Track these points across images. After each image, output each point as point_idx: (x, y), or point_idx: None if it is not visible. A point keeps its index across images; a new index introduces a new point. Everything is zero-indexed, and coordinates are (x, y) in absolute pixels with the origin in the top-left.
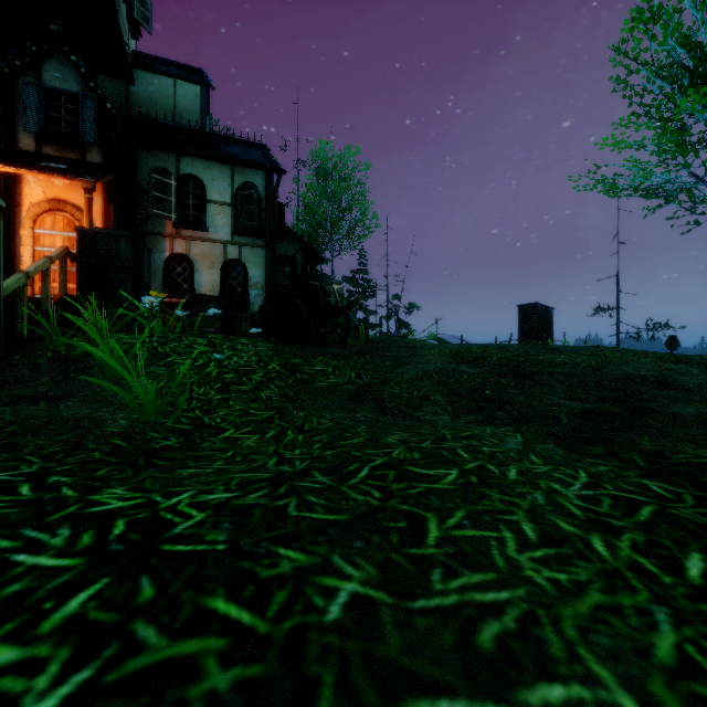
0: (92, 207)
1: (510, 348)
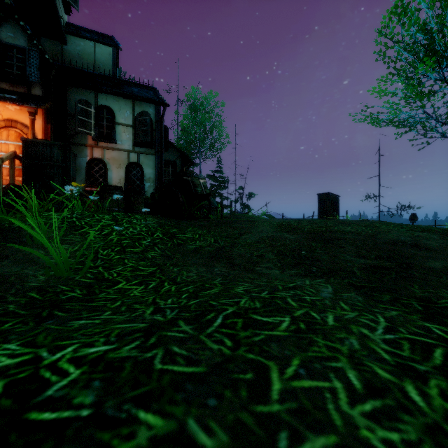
0: (34, 125)
1: (315, 221)
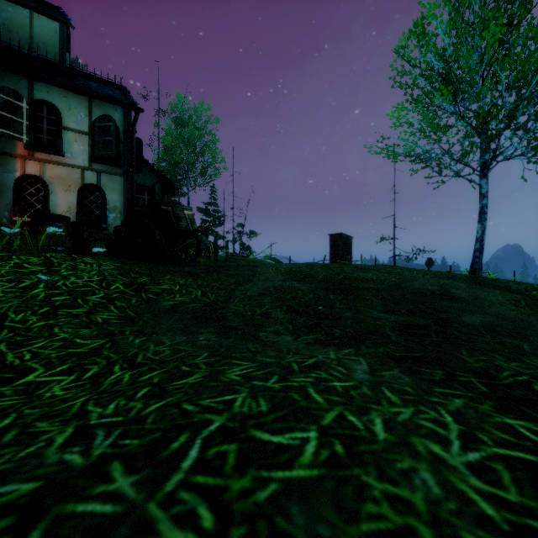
0: None
1: (331, 267)
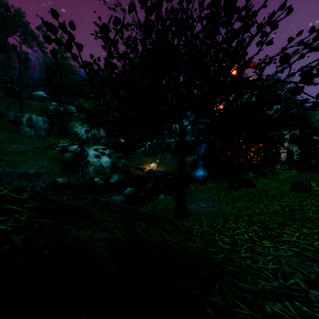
0: None
1: None
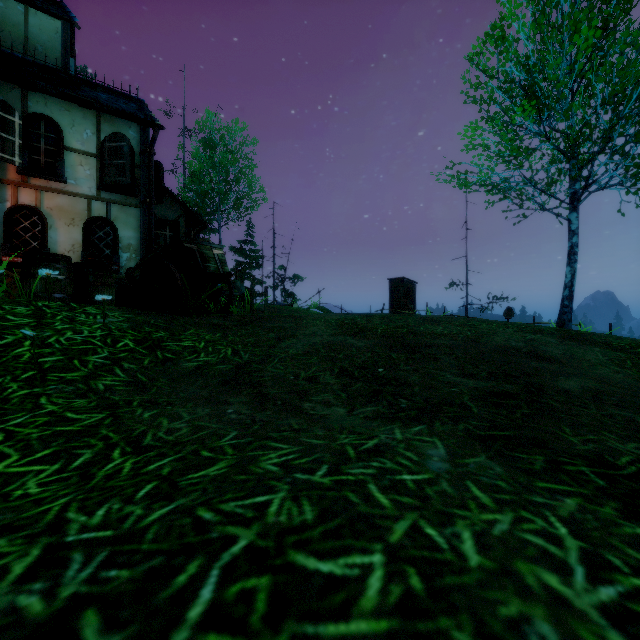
0: None
1: (392, 318)
